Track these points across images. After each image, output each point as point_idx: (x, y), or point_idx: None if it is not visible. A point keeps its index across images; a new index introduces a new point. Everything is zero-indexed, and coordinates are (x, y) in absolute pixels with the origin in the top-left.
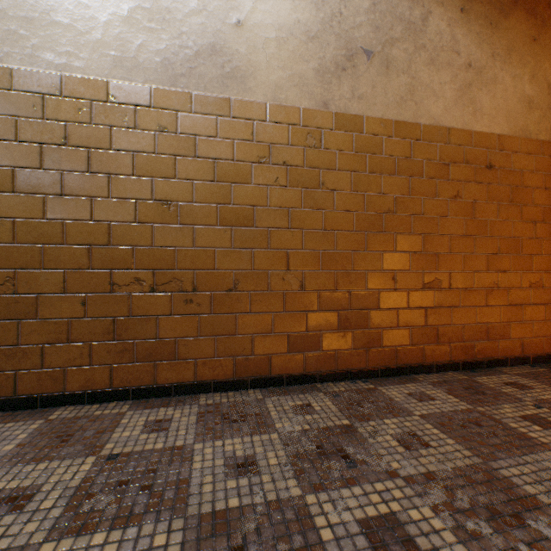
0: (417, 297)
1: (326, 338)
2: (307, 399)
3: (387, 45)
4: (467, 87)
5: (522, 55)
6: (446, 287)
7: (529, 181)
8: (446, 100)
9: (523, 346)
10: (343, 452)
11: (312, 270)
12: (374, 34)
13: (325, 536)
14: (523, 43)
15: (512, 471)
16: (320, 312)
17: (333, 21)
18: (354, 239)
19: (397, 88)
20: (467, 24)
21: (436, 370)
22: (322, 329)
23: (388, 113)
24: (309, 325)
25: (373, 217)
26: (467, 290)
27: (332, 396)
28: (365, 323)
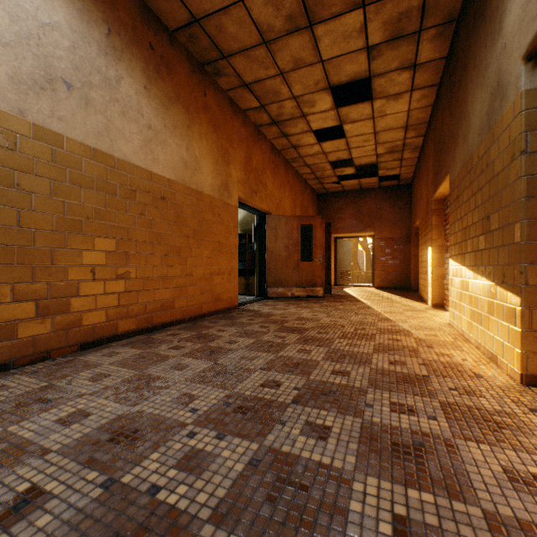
0: (112, 285)
1: (23, 327)
2: (1, 383)
3: (87, 86)
4: (149, 141)
5: (182, 133)
6: (135, 277)
7: (186, 211)
8: (135, 145)
9: (183, 312)
10: (42, 399)
11: (5, 264)
12: (75, 71)
13: (28, 435)
14: (183, 126)
15: (154, 370)
16: (16, 303)
17: (31, 41)
18: (54, 238)
19: (96, 123)
20: (149, 99)
21: (128, 337)
22: (18, 318)
23: (88, 140)
24: (1, 317)
25: (74, 221)
26: (149, 279)
27: (31, 374)
28: (66, 308)
